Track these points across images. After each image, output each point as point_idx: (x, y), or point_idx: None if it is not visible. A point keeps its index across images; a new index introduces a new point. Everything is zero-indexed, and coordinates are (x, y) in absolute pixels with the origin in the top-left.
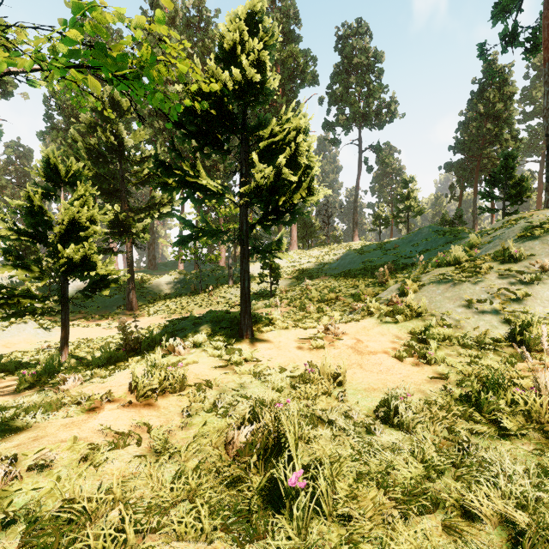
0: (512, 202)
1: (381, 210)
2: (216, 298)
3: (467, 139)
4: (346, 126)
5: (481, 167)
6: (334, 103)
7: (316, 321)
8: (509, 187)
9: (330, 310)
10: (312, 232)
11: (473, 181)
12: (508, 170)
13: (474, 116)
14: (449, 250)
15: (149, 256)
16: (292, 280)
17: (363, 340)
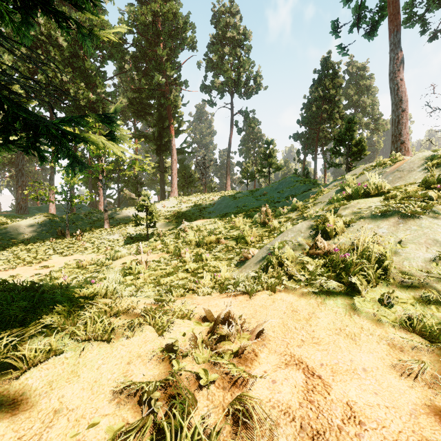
0: (354, 159)
1: (248, 166)
2: (84, 242)
3: (310, 115)
4: (220, 89)
5: (319, 138)
6: (210, 68)
7: (193, 276)
8: (351, 146)
9: (211, 257)
10: (191, 181)
11: (314, 148)
12: (351, 132)
13: (315, 97)
14: (321, 192)
15: (18, 199)
16: (171, 223)
17: (320, 373)
